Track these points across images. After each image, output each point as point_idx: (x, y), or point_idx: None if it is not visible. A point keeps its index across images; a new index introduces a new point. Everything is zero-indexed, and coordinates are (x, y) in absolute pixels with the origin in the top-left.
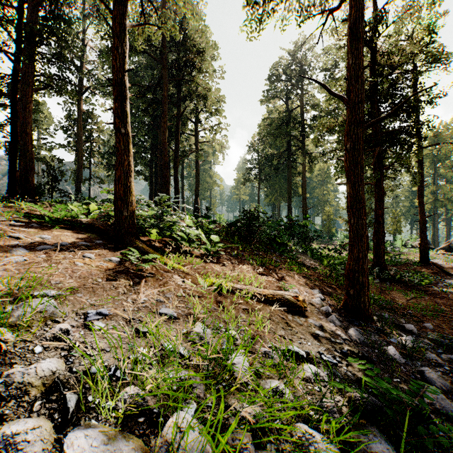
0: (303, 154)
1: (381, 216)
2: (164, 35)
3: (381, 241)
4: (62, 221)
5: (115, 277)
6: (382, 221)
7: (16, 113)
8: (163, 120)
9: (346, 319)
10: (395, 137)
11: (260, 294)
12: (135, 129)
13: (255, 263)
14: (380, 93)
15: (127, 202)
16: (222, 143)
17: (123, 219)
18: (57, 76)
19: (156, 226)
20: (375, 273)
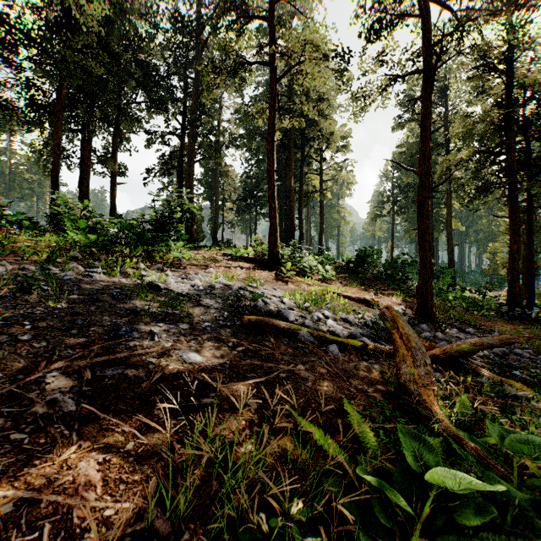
0: (448, 181)
1: (516, 251)
2: (290, 89)
3: (515, 278)
4: (240, 258)
5: (276, 280)
6: (517, 257)
7: (182, 180)
8: (289, 168)
9: (411, 317)
10: (539, 164)
11: (351, 297)
12: (261, 173)
13: (361, 288)
14: (514, 121)
15: (275, 246)
16: (348, 179)
17: (274, 256)
18: (209, 147)
19: (291, 259)
20: (504, 311)
